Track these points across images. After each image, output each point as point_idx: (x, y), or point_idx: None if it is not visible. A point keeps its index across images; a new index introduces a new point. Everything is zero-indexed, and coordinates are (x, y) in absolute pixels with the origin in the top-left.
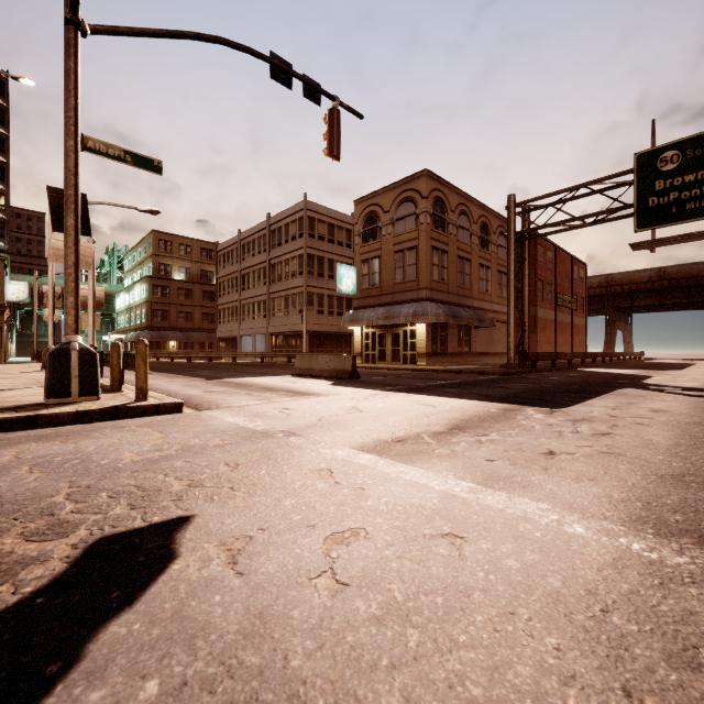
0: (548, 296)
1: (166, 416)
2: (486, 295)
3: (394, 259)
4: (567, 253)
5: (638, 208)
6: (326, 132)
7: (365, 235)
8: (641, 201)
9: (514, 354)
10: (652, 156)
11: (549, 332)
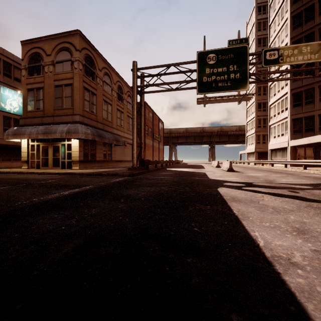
0: (150, 134)
1: None
2: (121, 127)
3: (54, 90)
4: (157, 115)
5: (198, 81)
6: None
7: (31, 70)
8: (200, 78)
9: (136, 161)
10: (205, 55)
11: (150, 151)
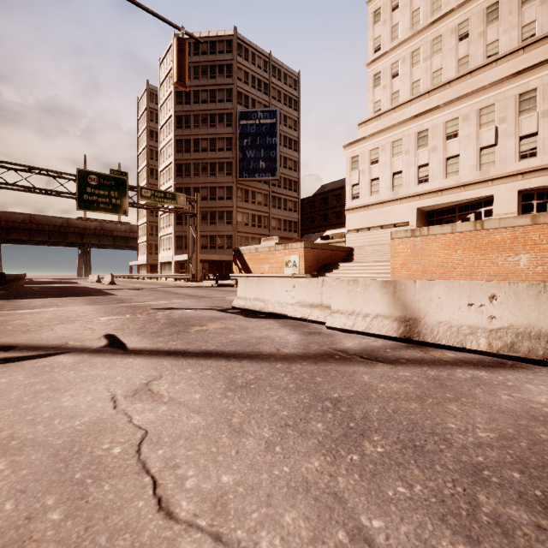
0: None
1: None
2: None
3: None
4: None
5: (79, 197)
6: None
7: None
8: (81, 195)
9: None
10: (86, 174)
11: None
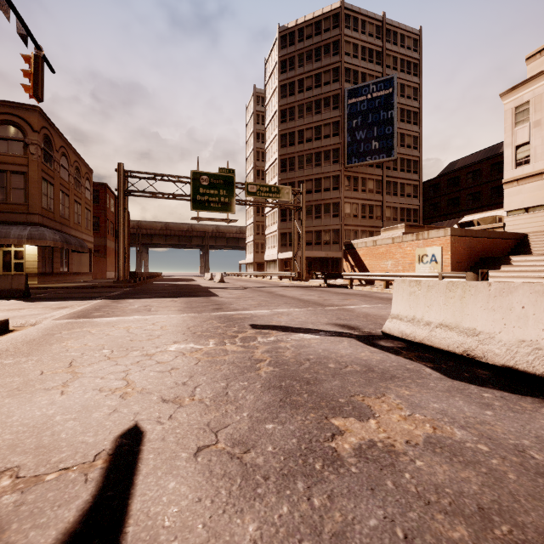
0: (111, 231)
1: (38, 327)
2: (79, 226)
3: None
4: None
5: (193, 198)
6: (27, 70)
7: None
8: (194, 196)
9: (123, 274)
10: (199, 175)
11: (112, 258)
